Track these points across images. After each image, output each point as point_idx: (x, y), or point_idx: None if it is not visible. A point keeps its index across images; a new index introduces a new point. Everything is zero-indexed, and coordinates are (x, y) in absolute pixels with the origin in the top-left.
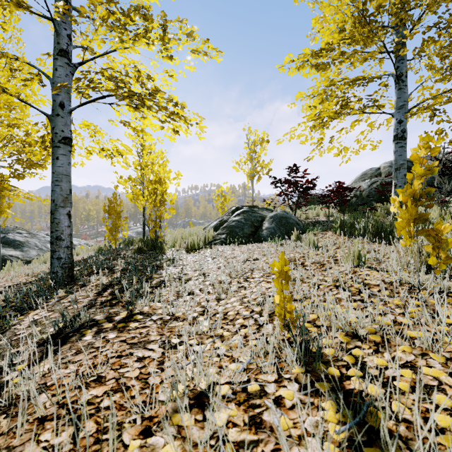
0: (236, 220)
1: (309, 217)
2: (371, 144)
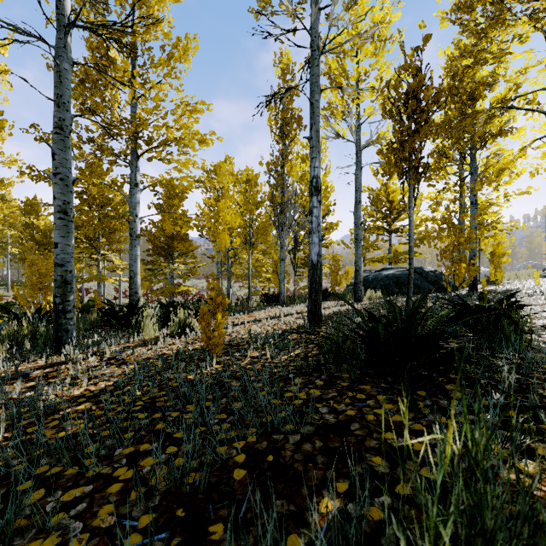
0: None
1: None
2: None
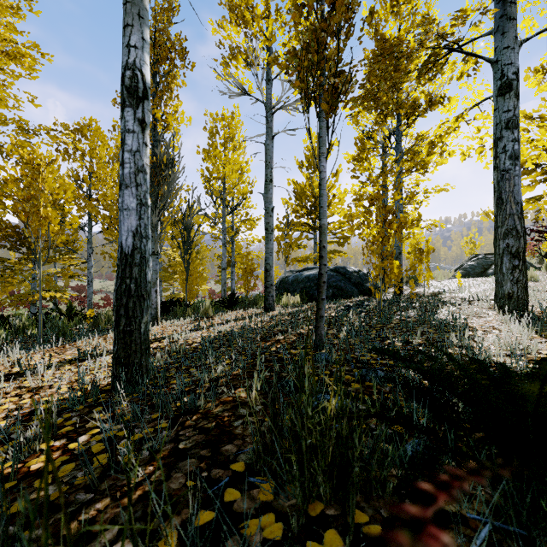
0: (470, 264)
1: None
2: None
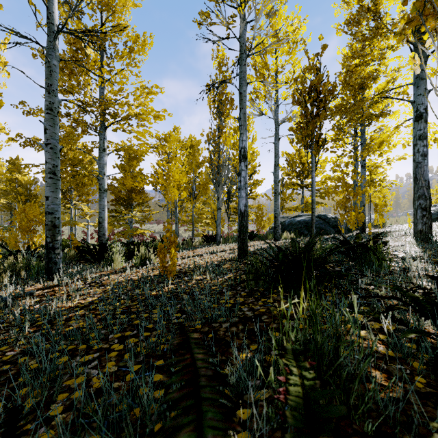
0: None
1: None
2: None
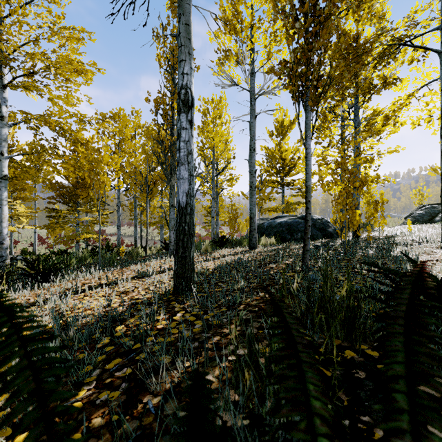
0: (419, 213)
1: None
2: None
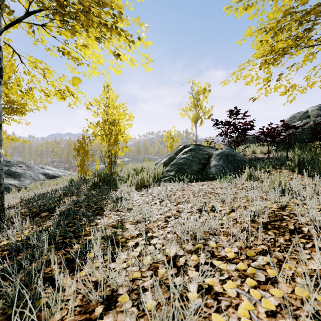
0: (184, 157)
1: (247, 154)
2: (320, 80)
